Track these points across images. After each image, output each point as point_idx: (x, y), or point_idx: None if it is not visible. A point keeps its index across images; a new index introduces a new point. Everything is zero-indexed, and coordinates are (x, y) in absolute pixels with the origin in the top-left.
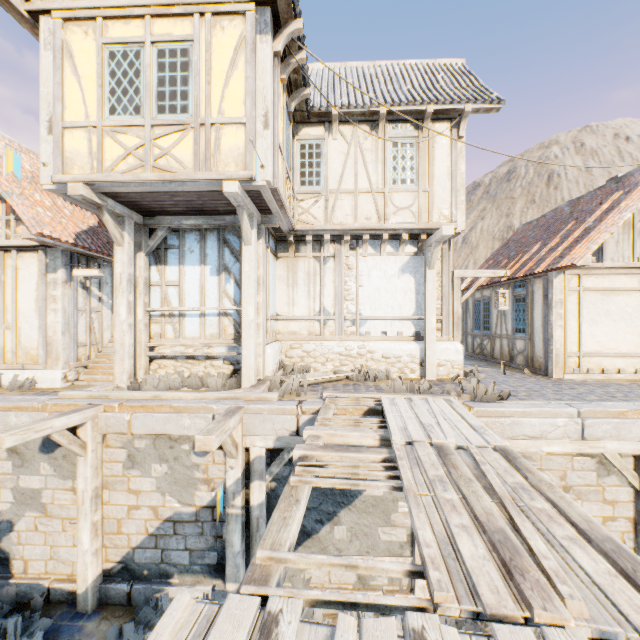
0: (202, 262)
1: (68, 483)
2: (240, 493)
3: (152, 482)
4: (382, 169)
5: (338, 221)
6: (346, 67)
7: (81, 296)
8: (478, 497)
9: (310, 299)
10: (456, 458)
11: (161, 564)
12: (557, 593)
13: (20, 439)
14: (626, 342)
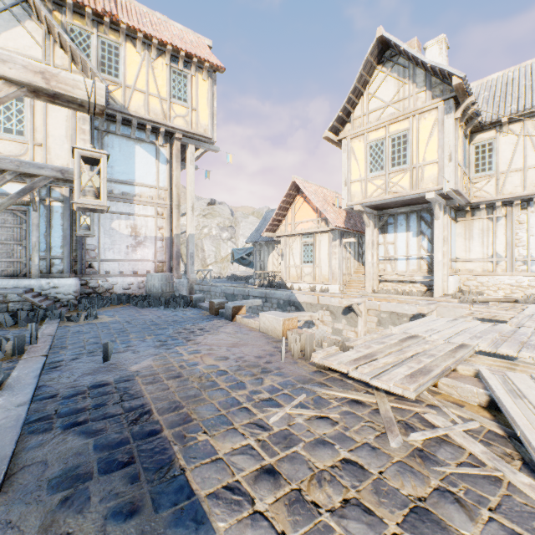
0: (407, 230)
1: (352, 328)
2: None
3: None
4: None
5: (507, 192)
6: (519, 69)
7: (343, 251)
8: None
9: (483, 247)
10: None
11: None
12: None
13: (346, 303)
14: None
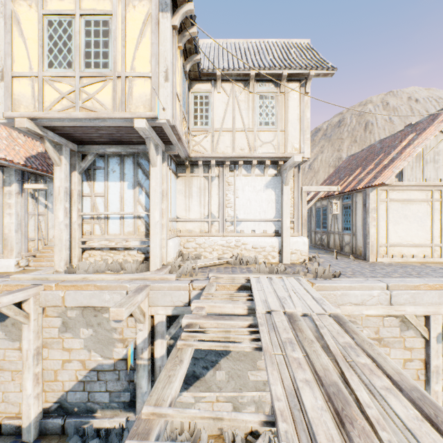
0: (121, 179)
1: (16, 344)
2: (147, 349)
3: (81, 342)
4: (252, 114)
5: (221, 151)
6: (227, 42)
7: (31, 204)
8: (318, 355)
9: (201, 206)
10: (302, 324)
11: (88, 403)
12: (379, 438)
13: None
14: (418, 236)
